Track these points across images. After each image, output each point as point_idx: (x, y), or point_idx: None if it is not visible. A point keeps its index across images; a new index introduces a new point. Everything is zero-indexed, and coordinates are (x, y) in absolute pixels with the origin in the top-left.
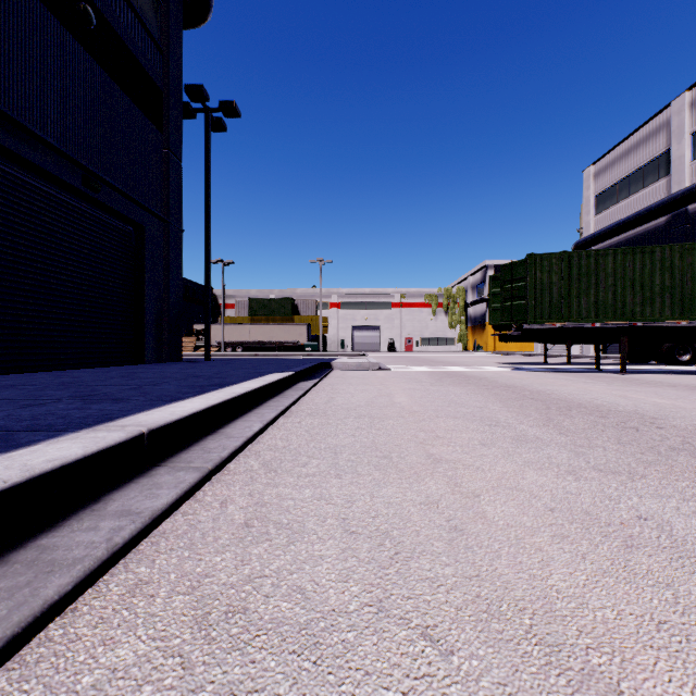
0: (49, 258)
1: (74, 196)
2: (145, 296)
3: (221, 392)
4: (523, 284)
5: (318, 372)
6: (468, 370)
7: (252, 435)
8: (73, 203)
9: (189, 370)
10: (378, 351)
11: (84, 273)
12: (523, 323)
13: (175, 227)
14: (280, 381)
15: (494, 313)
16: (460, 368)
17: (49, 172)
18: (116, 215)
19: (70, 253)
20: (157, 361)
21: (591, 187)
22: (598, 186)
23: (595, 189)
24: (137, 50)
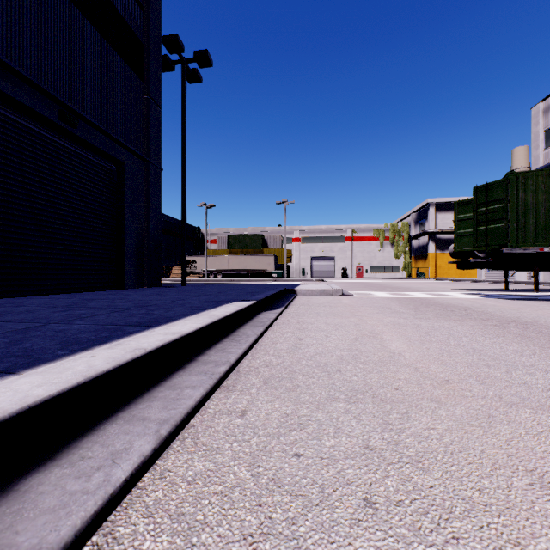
0: (26, 188)
1: (54, 131)
2: (125, 227)
3: (118, 345)
4: (502, 206)
5: (282, 298)
6: (434, 297)
7: (89, 518)
8: (52, 138)
9: (151, 296)
10: (333, 278)
11: (64, 204)
12: (499, 248)
13: (155, 166)
14: (234, 314)
15: (460, 239)
16: (423, 294)
17: (22, 103)
18: (98, 153)
19: (48, 185)
20: (137, 286)
21: (540, 122)
22: (548, 121)
23: (545, 124)
24: (117, 2)
